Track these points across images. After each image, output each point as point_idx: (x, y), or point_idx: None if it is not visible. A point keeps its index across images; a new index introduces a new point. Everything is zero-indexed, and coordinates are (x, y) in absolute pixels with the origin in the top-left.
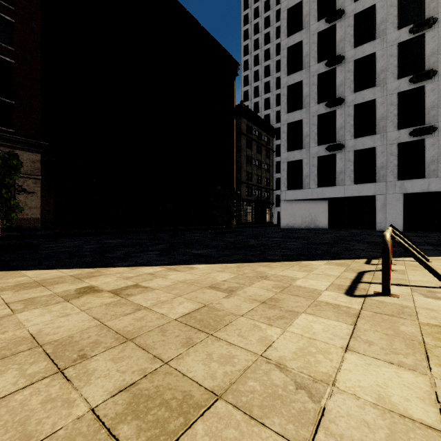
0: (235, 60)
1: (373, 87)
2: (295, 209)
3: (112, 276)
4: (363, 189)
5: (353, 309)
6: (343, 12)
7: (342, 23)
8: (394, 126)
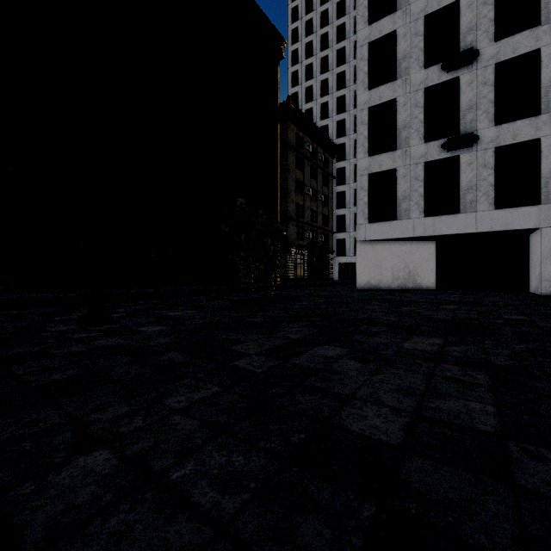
0: (279, 34)
1: (532, 28)
2: (382, 255)
3: None
4: (514, 218)
5: None
6: None
7: None
8: None
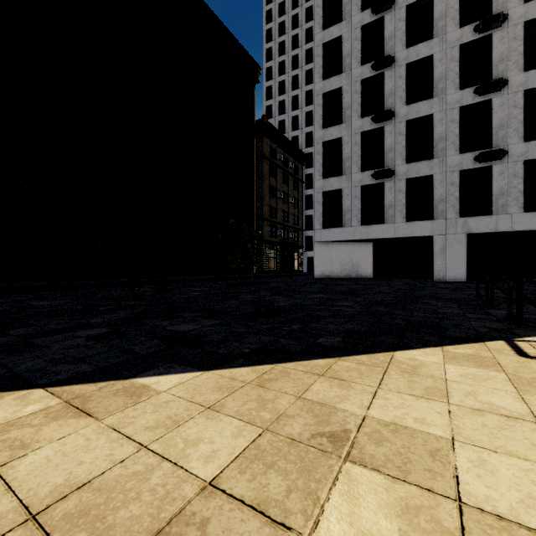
0: (255, 63)
1: (429, 99)
2: (333, 253)
3: None
4: (418, 228)
5: None
6: (393, 1)
7: (392, 15)
8: (455, 149)
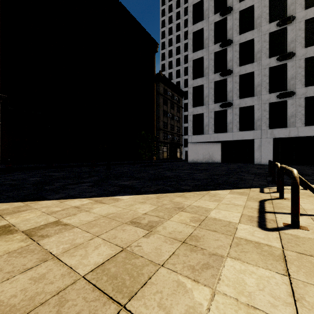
0: (155, 41)
1: (252, 63)
2: (198, 148)
3: (37, 211)
4: (245, 135)
5: (276, 249)
6: (232, 9)
7: (231, 16)
8: (266, 91)
